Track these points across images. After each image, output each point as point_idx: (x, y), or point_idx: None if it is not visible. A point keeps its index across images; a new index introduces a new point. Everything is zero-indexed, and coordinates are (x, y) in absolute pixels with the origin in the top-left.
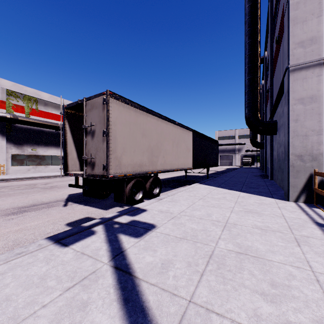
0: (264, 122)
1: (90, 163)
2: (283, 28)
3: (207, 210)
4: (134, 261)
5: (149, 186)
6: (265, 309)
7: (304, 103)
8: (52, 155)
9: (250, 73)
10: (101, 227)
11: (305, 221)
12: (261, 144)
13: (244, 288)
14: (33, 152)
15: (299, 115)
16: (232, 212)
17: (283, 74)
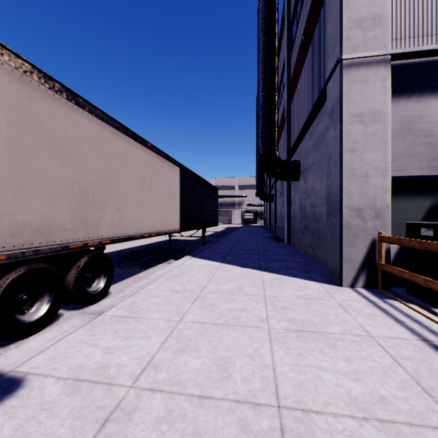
0: (284, 162)
1: None
2: (315, 19)
3: (215, 345)
4: None
5: (76, 277)
6: None
7: (364, 122)
8: None
9: (266, 87)
10: None
11: (421, 350)
12: (270, 195)
13: None
14: None
15: (357, 142)
16: (273, 340)
17: (329, 74)
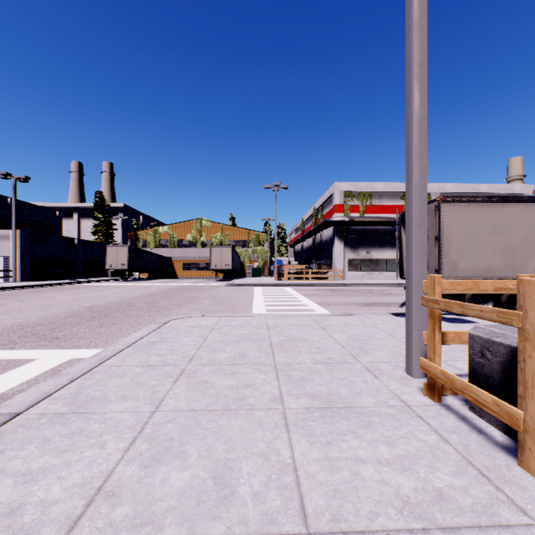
0: None
1: None
2: None
3: None
4: None
5: (506, 297)
6: None
7: None
8: (387, 258)
9: None
10: None
11: None
12: None
13: None
14: (367, 256)
15: None
16: None
17: None
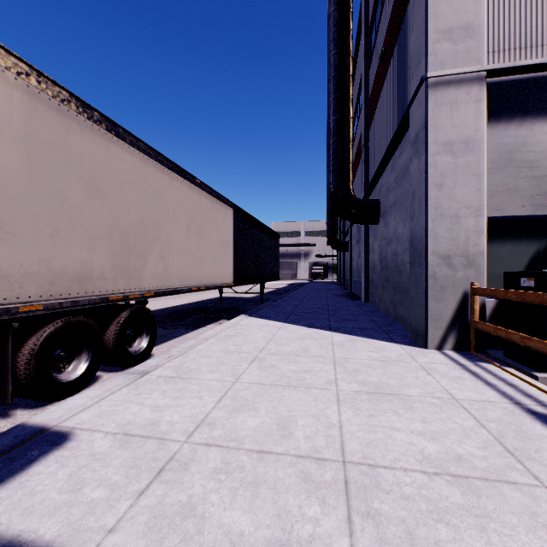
0: (360, 201)
1: None
2: (397, 27)
3: (275, 405)
4: None
5: (116, 334)
6: None
7: (454, 151)
8: None
9: (337, 110)
10: None
11: (510, 413)
12: (344, 243)
13: None
14: None
15: (445, 176)
16: (341, 402)
17: (412, 95)
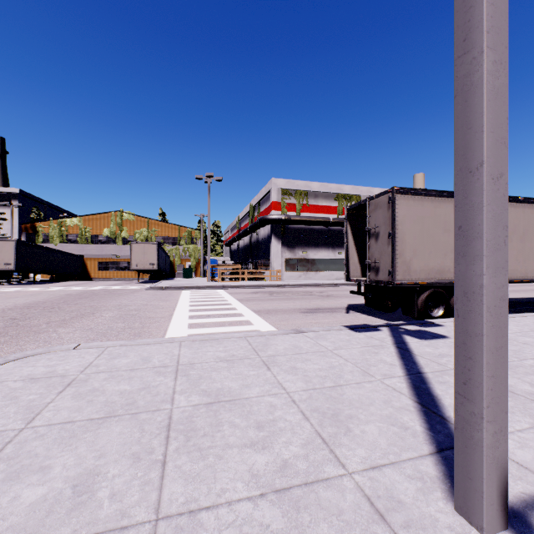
0: None
1: (373, 268)
2: None
3: None
4: (413, 348)
5: None
6: (524, 387)
7: None
8: (322, 258)
9: None
10: (386, 328)
11: None
12: None
13: (516, 379)
14: (303, 256)
15: None
16: None
17: None
